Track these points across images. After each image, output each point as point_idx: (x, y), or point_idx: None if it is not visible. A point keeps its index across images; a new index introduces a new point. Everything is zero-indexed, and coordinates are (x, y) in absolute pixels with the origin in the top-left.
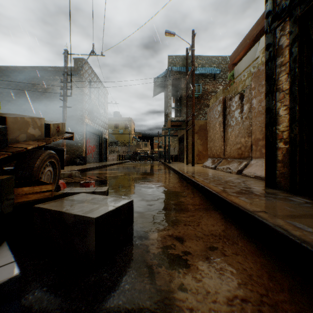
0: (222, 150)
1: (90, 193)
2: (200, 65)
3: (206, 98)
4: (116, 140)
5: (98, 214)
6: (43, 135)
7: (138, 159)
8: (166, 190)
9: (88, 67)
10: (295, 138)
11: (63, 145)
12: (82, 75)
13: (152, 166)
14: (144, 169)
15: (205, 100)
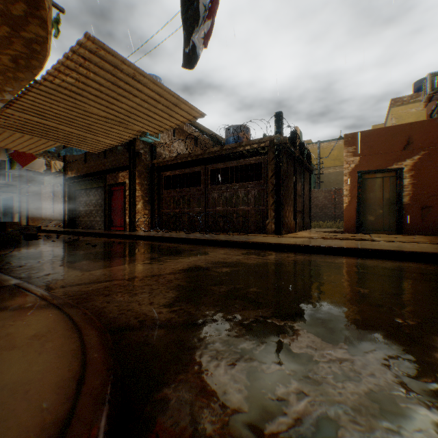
0: (53, 215)
1: None
2: None
3: None
4: None
5: None
6: None
7: None
8: None
9: None
10: (69, 214)
11: None
12: None
13: None
14: None
15: None
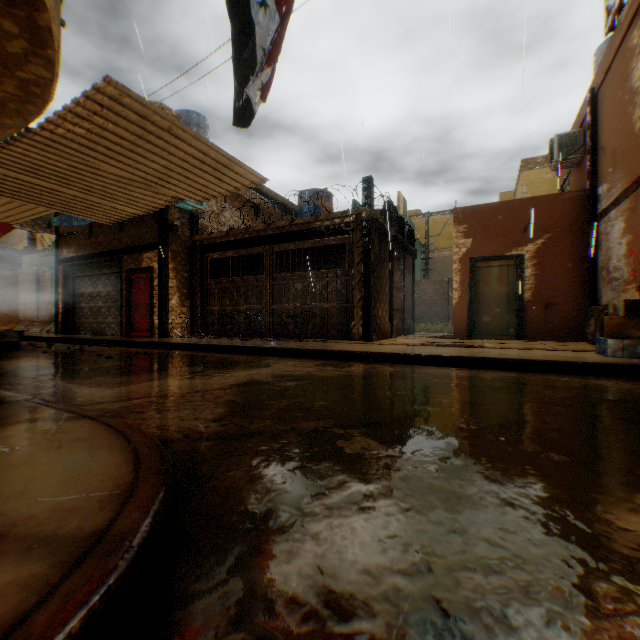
0: (38, 314)
1: None
2: None
3: None
4: None
5: None
6: None
7: None
8: None
9: None
10: (65, 313)
11: None
12: None
13: None
14: None
15: None
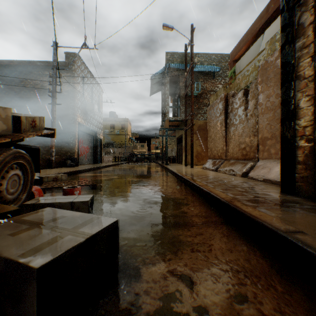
0: (224, 151)
1: (67, 204)
2: (199, 62)
3: (205, 97)
4: (112, 141)
5: (48, 257)
6: (11, 130)
7: (135, 160)
8: (164, 196)
9: (81, 63)
10: None
11: (52, 145)
12: (74, 70)
13: (149, 167)
14: (140, 171)
15: (204, 99)
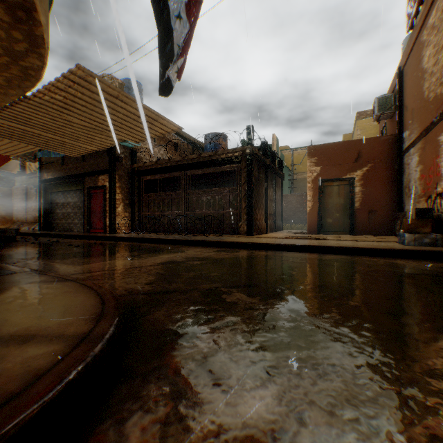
0: (26, 217)
1: None
2: None
3: None
4: None
5: None
6: None
7: None
8: None
9: None
10: (45, 216)
11: None
12: None
13: None
14: None
15: None
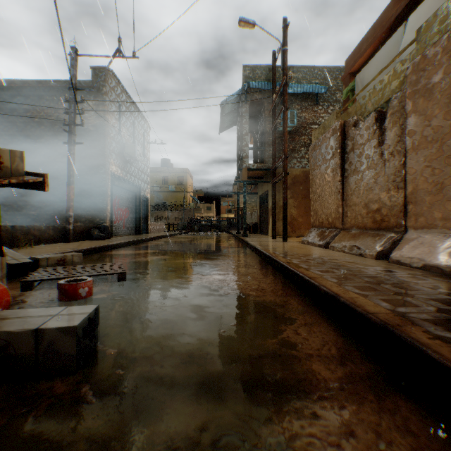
0: (339, 214)
1: (26, 334)
2: (294, 81)
3: (303, 133)
4: (164, 201)
5: None
6: None
7: (197, 229)
8: (245, 297)
9: (116, 83)
10: None
11: (69, 206)
12: (105, 94)
13: (218, 240)
14: (203, 246)
15: (302, 136)
